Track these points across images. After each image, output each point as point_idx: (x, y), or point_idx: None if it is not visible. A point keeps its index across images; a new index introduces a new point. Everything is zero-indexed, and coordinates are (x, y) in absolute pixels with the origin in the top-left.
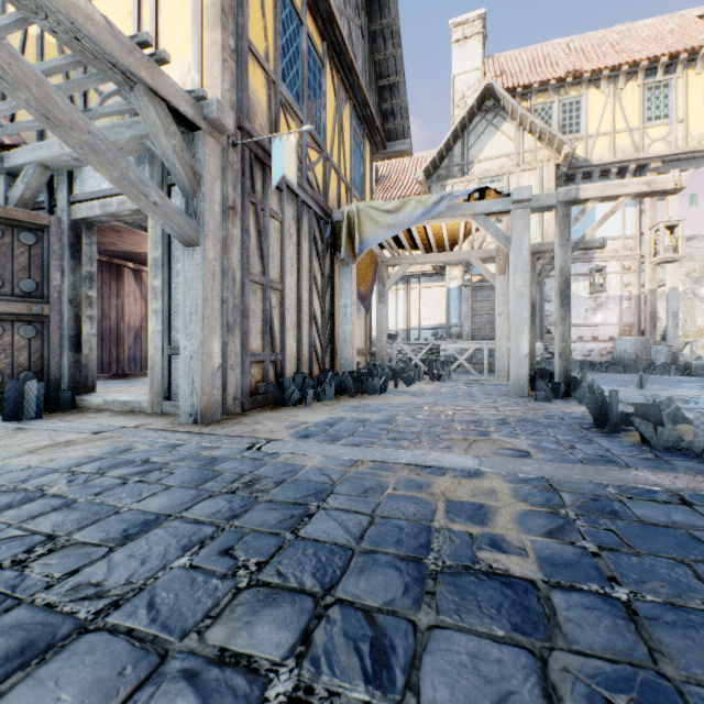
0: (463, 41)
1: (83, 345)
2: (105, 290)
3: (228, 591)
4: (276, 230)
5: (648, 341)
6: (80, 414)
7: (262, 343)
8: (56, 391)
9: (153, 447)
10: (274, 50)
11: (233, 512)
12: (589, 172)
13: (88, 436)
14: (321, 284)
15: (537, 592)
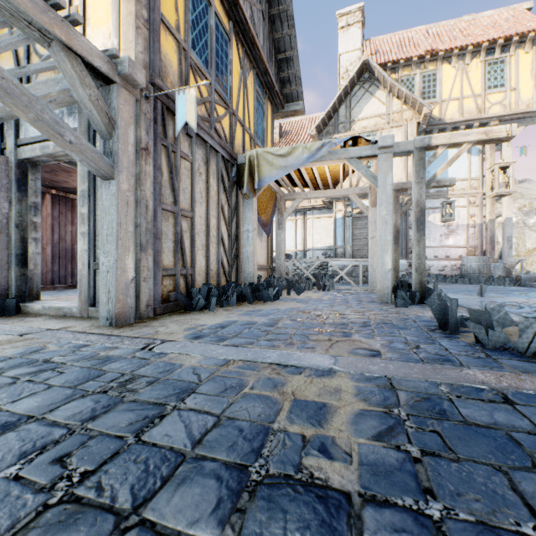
0: (347, 27)
1: (28, 262)
2: (61, 219)
3: (33, 509)
4: (187, 169)
5: (488, 259)
6: (21, 318)
7: (174, 260)
8: (3, 299)
9: (62, 347)
10: (185, 23)
11: (93, 413)
12: (443, 128)
13: (13, 337)
14: (228, 213)
15: (349, 508)
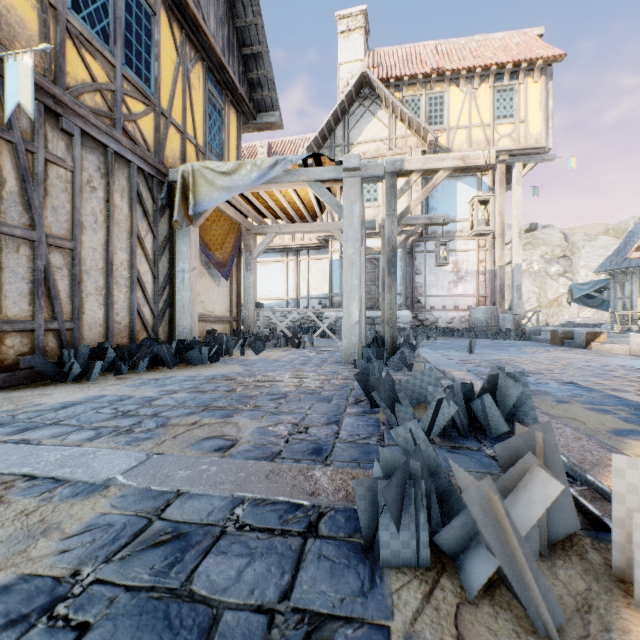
0: (348, 33)
1: None
2: None
3: None
4: (63, 179)
5: (496, 310)
6: None
7: (32, 309)
8: None
9: None
10: None
11: None
12: None
13: None
14: (154, 247)
15: None
